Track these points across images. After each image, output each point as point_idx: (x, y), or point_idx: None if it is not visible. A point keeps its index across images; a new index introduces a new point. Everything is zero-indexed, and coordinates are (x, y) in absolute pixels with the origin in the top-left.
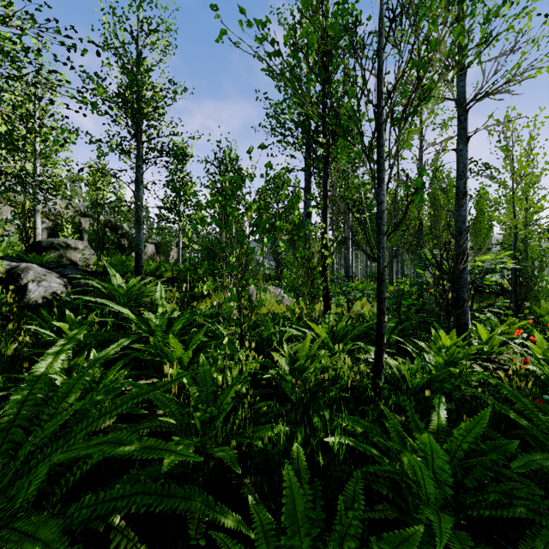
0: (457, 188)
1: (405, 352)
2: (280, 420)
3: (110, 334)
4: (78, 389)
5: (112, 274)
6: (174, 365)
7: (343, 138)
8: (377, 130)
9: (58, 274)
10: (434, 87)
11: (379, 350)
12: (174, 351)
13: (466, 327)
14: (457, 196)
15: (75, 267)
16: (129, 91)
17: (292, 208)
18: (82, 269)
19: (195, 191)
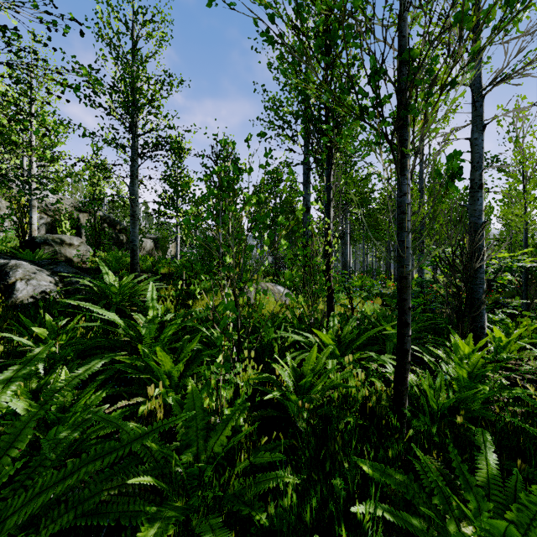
0: (472, 180)
1: (415, 358)
2: (287, 469)
3: (94, 341)
4: (26, 437)
5: (105, 272)
6: (160, 386)
7: (359, 118)
8: (398, 109)
9: (50, 271)
10: (476, 51)
11: (402, 369)
12: (162, 364)
13: (482, 330)
14: (472, 189)
15: (69, 263)
16: (123, 82)
17: (289, 204)
18: (77, 266)
19: (187, 184)
